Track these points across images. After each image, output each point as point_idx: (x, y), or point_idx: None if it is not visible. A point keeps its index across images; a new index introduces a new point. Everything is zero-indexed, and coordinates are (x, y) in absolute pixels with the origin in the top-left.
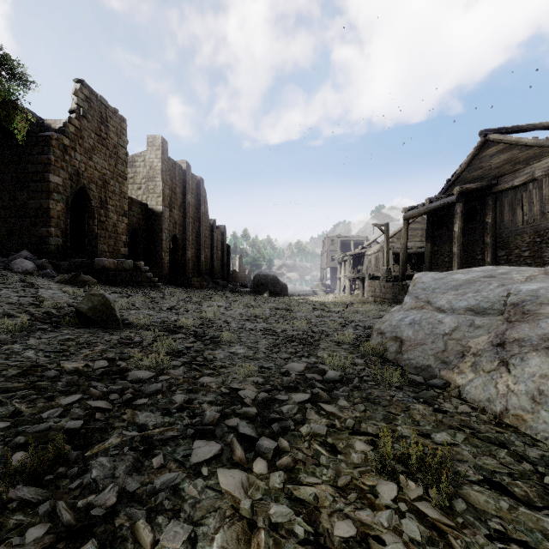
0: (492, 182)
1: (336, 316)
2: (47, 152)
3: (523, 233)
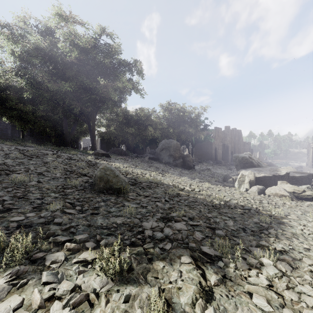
0: None
1: None
2: (212, 143)
3: None
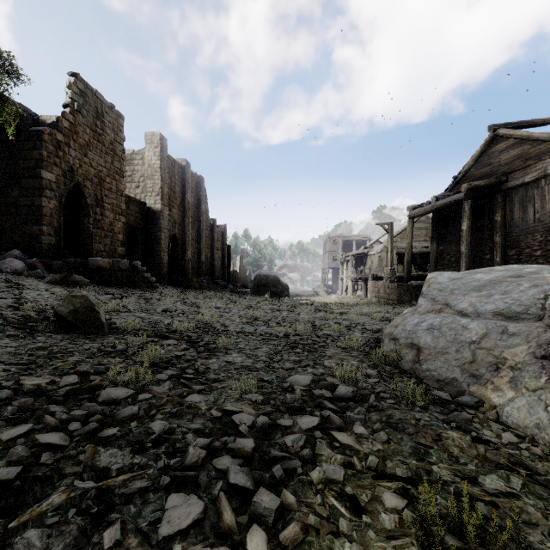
0: (502, 179)
1: (341, 319)
2: (39, 147)
3: (535, 232)
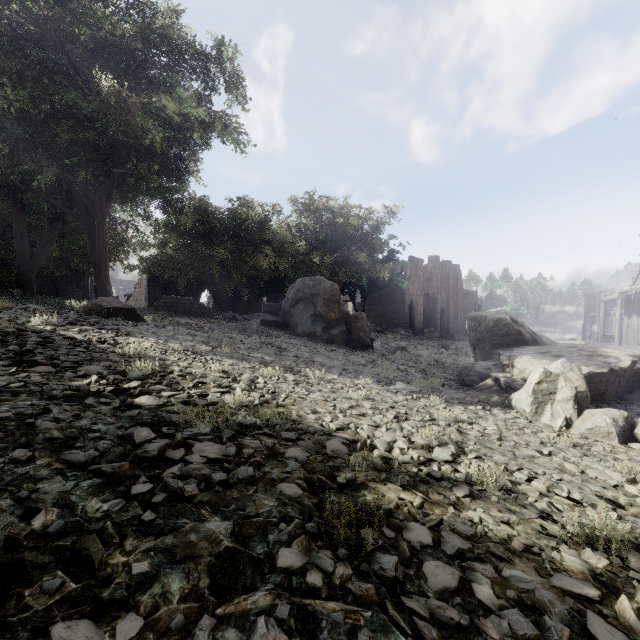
0: None
1: None
2: (403, 290)
3: None
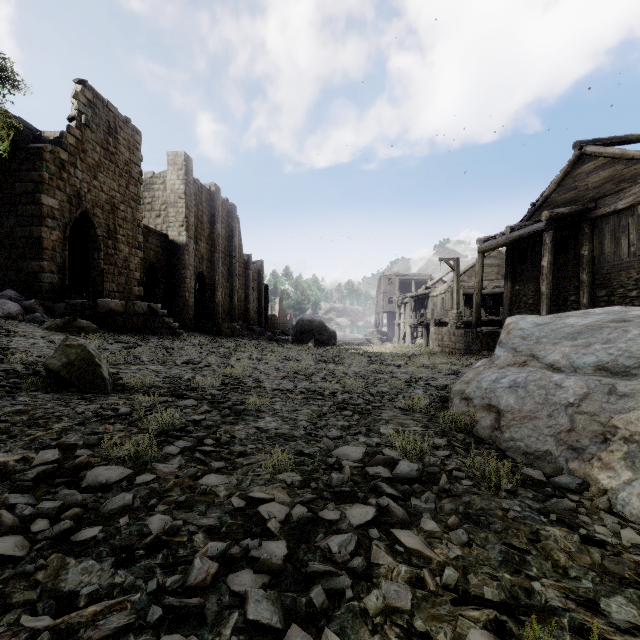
0: (589, 205)
1: (398, 372)
2: (39, 167)
3: (630, 268)
